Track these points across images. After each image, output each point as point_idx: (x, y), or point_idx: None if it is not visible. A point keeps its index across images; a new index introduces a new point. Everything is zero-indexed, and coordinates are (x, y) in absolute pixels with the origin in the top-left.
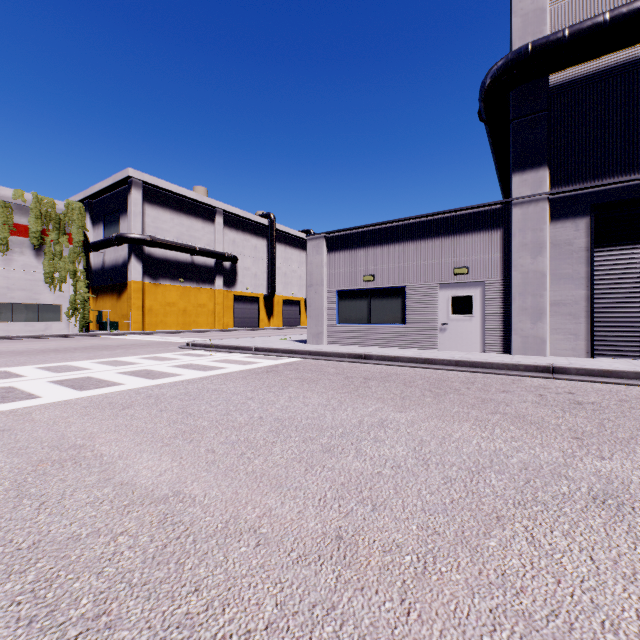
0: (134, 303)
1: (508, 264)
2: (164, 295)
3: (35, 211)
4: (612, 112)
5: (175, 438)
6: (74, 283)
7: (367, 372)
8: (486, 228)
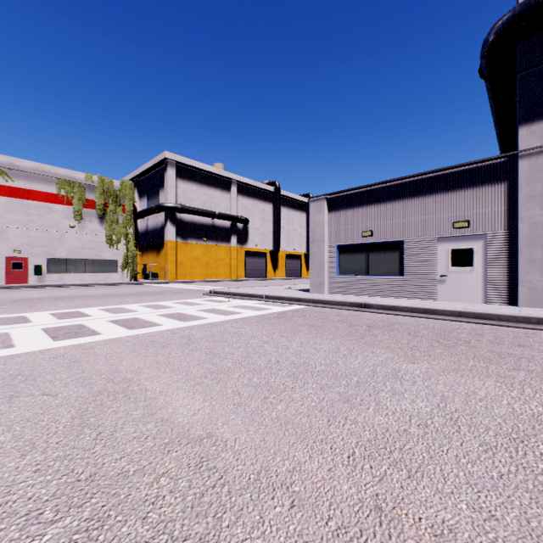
0: (169, 258)
1: (513, 216)
2: (191, 251)
3: (100, 189)
4: None
5: (205, 377)
6: (126, 243)
7: (369, 320)
8: (488, 182)
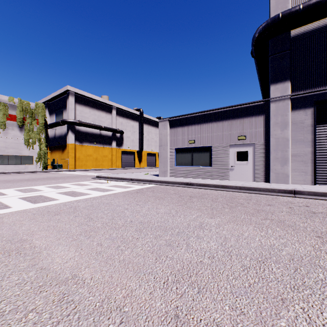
0: (70, 155)
1: (268, 134)
2: (86, 151)
3: (19, 108)
4: (326, 50)
5: (80, 235)
6: (39, 145)
7: (191, 193)
8: (255, 114)
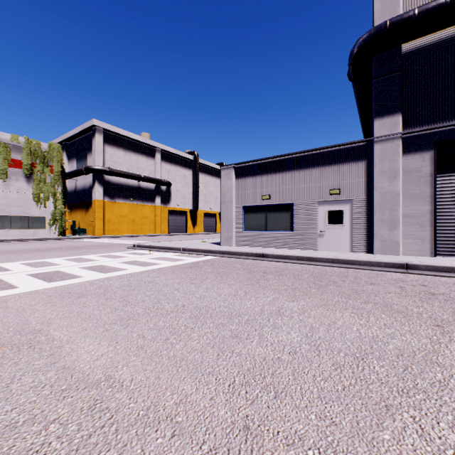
0: (97, 215)
1: (370, 186)
2: (119, 210)
3: (26, 150)
4: (450, 71)
5: (114, 324)
6: (54, 201)
7: (265, 267)
8: (354, 160)
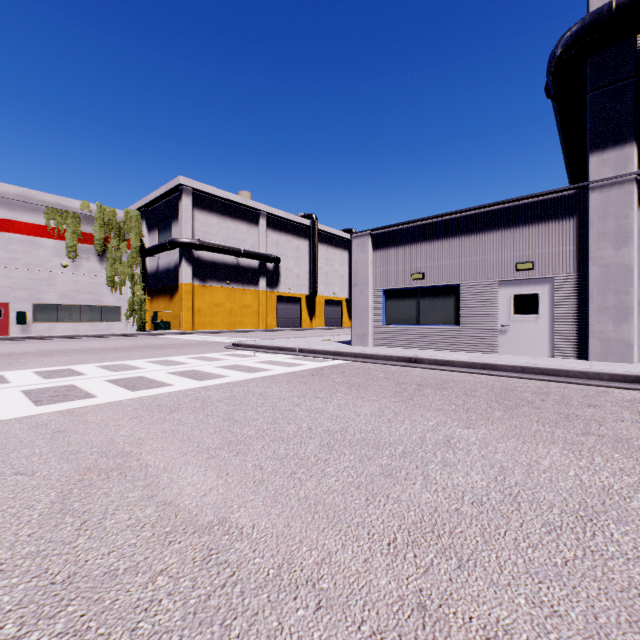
0: (184, 304)
1: (583, 257)
2: (212, 296)
3: (99, 220)
4: None
5: (221, 449)
6: (132, 286)
7: (420, 378)
8: (556, 217)
